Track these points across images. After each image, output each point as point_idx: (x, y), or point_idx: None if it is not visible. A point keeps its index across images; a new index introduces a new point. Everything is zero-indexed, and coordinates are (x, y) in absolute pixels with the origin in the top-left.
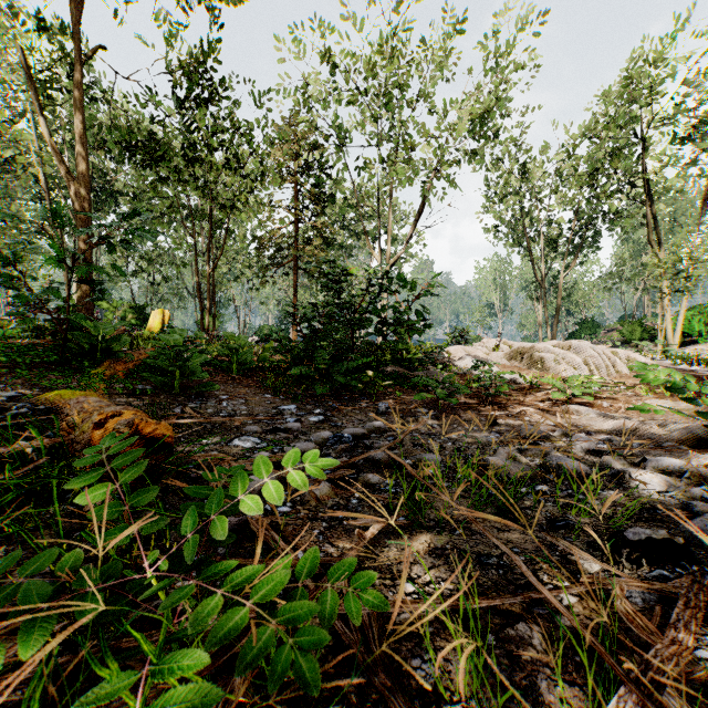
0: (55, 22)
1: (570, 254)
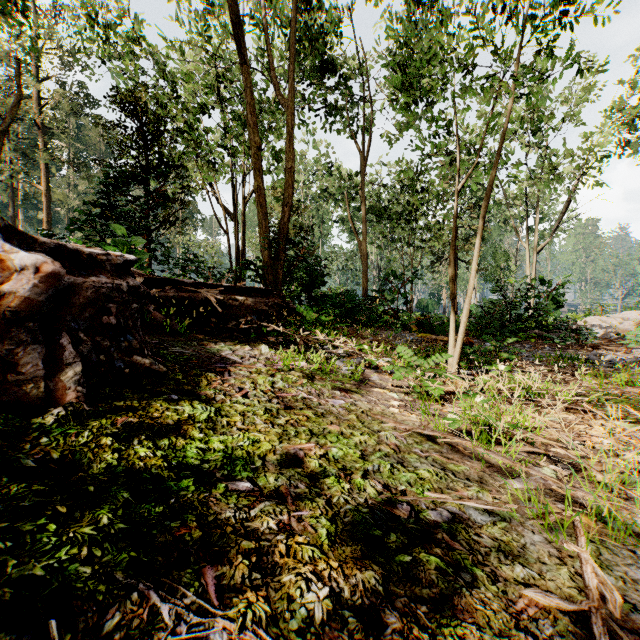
0: (355, 174)
1: None
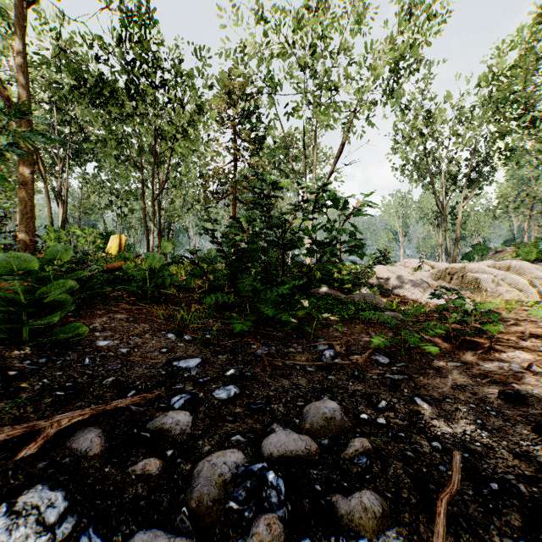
0: None
1: (467, 187)
